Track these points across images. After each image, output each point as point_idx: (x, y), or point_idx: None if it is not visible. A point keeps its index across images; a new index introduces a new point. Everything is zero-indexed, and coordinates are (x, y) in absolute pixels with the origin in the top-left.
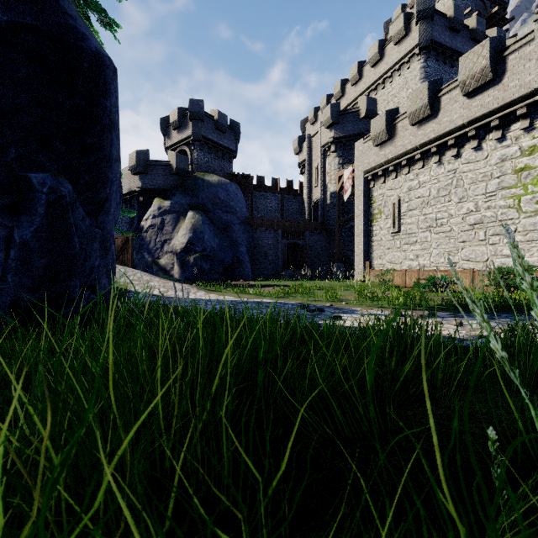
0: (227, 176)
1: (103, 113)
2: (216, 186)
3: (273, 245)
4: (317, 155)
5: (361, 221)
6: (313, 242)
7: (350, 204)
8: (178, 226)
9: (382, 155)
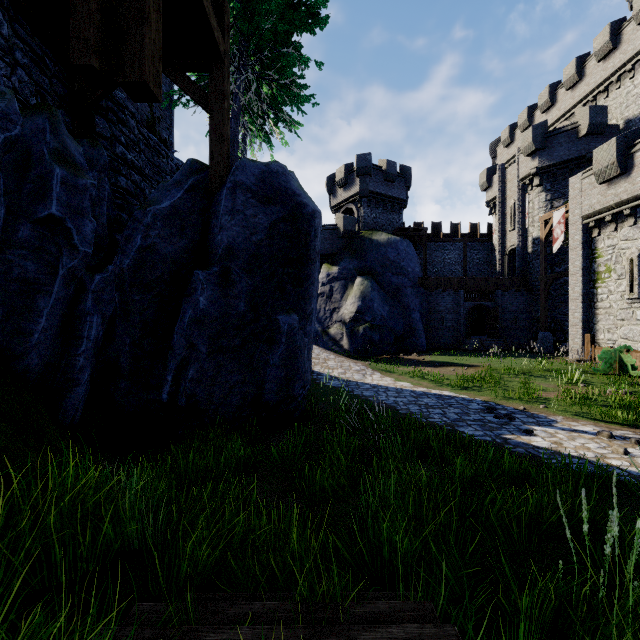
0: (396, 231)
1: (313, 252)
2: (385, 245)
3: (453, 308)
4: (513, 191)
5: (577, 281)
6: (506, 303)
7: (564, 252)
8: (346, 294)
9: (611, 195)
